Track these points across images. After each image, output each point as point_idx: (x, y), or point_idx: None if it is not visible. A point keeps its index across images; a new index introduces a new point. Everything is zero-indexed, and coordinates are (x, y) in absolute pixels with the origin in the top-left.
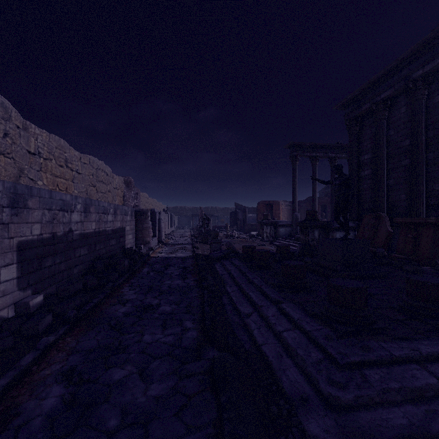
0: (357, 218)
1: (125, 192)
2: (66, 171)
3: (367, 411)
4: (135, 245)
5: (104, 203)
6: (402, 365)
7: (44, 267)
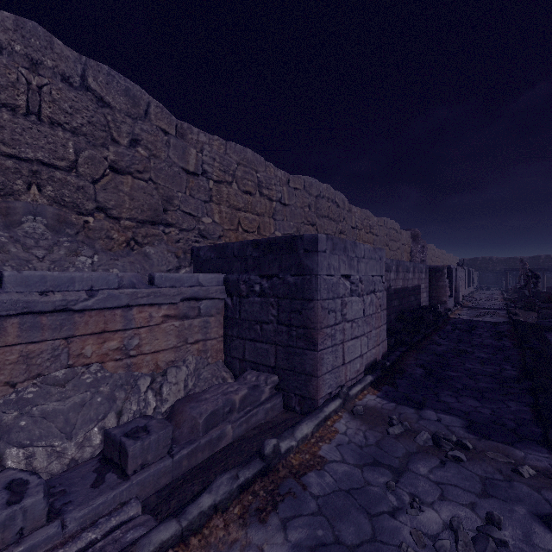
0: None
1: (411, 247)
2: (370, 236)
3: None
4: (428, 304)
5: (406, 263)
6: None
7: None
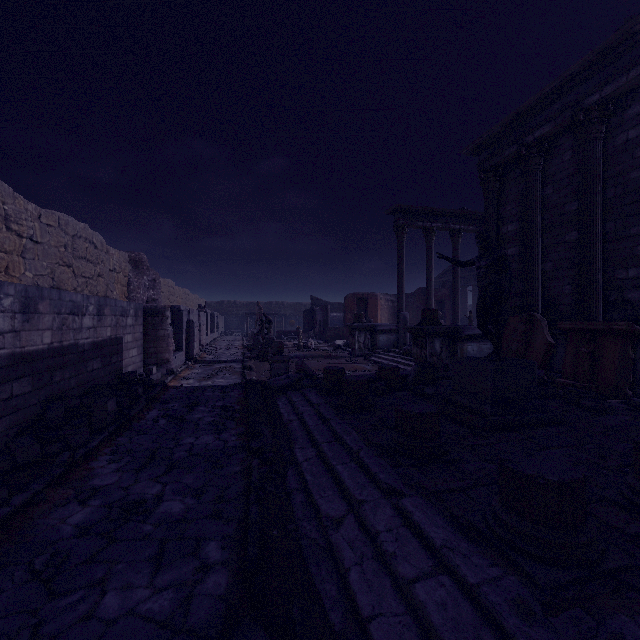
0: None
1: (131, 277)
2: (5, 236)
3: None
4: (144, 365)
5: (74, 295)
6: None
7: None
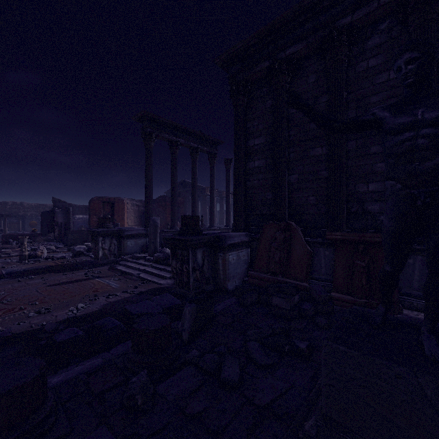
0: (244, 227)
1: None
2: None
3: None
4: None
5: None
6: None
7: None
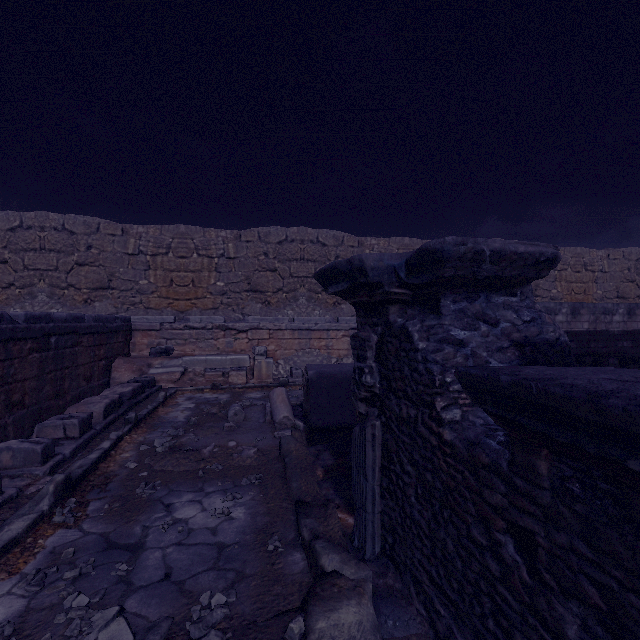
0: None
1: None
2: (583, 275)
3: None
4: None
5: (605, 304)
6: None
7: None
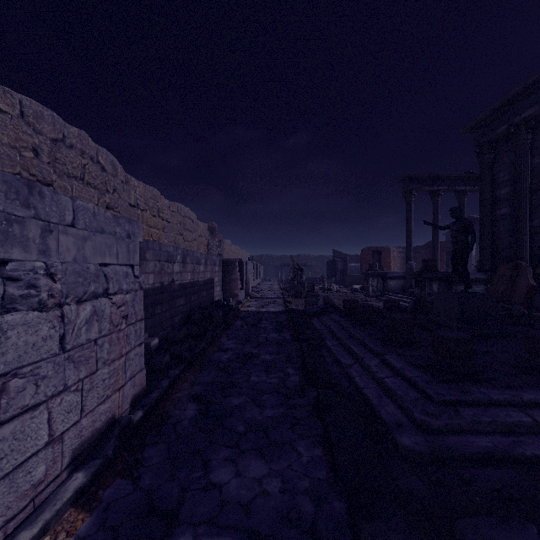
0: (490, 268)
1: (209, 240)
2: (158, 220)
3: (455, 435)
4: (222, 298)
5: (197, 253)
6: (500, 407)
7: (155, 314)
